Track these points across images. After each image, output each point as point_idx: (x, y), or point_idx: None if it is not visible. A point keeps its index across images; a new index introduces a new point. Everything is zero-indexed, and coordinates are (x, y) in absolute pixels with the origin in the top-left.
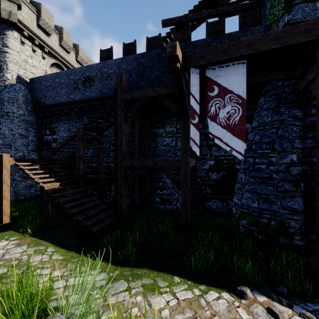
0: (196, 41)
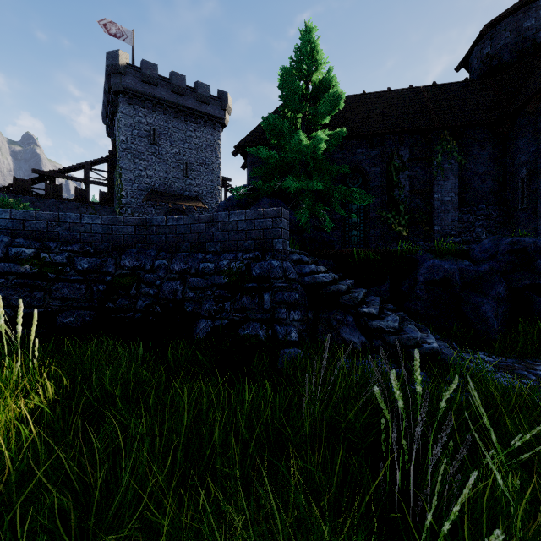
0: (69, 203)
